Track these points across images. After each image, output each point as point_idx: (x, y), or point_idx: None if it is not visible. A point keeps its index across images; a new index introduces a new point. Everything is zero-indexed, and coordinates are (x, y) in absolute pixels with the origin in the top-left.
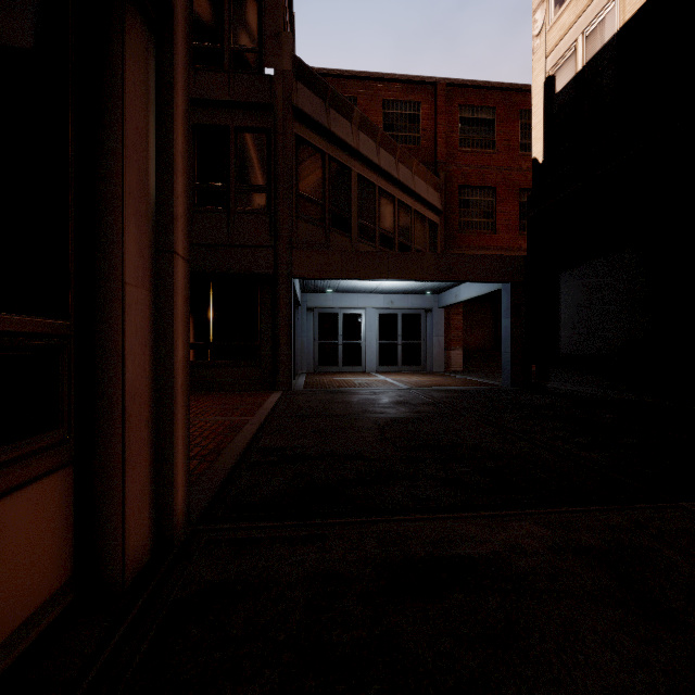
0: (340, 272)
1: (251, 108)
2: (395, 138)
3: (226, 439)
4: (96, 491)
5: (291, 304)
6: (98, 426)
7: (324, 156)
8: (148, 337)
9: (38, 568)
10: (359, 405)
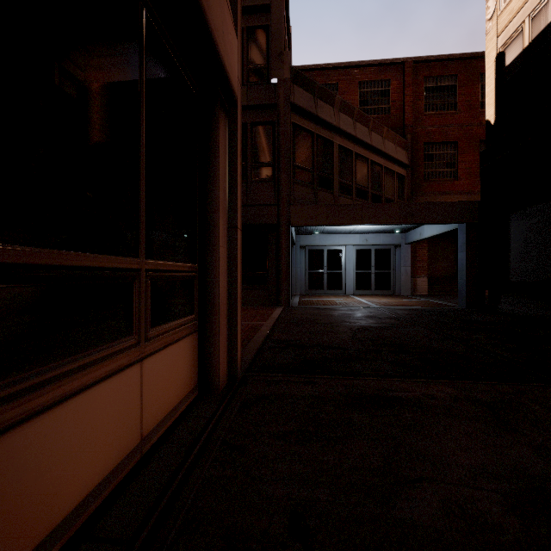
0: (325, 220)
1: (261, 108)
2: (369, 111)
3: (251, 334)
4: (207, 344)
5: (289, 245)
6: (208, 314)
7: (313, 136)
8: (226, 271)
9: (189, 374)
10: (339, 317)
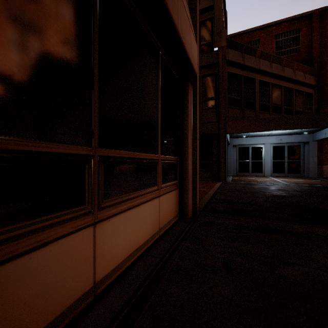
0: (249, 129)
1: (208, 66)
2: (283, 52)
3: (203, 195)
4: (183, 195)
5: (225, 145)
6: (183, 180)
7: (241, 77)
8: (191, 160)
9: (175, 207)
10: (258, 189)
